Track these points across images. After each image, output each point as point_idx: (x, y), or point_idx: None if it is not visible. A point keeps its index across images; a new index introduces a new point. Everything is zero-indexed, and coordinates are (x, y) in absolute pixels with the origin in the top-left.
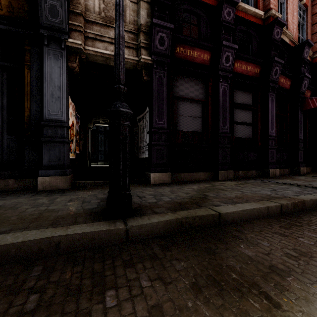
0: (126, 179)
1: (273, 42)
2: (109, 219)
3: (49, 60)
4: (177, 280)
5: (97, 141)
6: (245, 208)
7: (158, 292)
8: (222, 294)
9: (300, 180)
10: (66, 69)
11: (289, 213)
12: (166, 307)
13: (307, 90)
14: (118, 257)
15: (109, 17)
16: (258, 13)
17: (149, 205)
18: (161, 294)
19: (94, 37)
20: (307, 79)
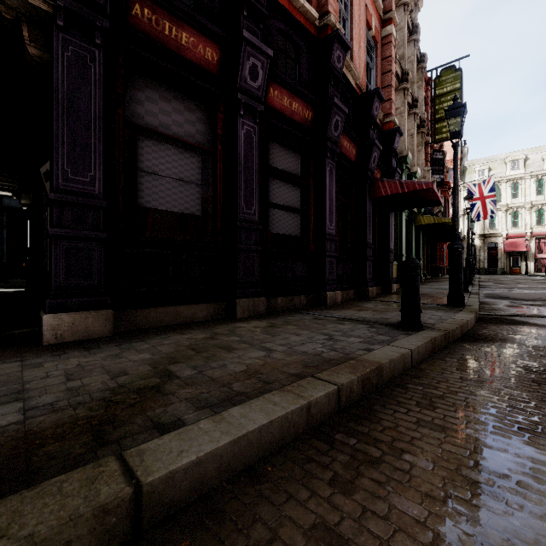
0: None
1: (332, 72)
2: None
3: None
4: None
5: None
6: (245, 430)
7: None
8: None
9: (370, 310)
10: None
11: (354, 403)
12: None
13: (377, 169)
14: None
15: None
16: (309, 12)
17: None
18: None
19: None
20: (378, 150)
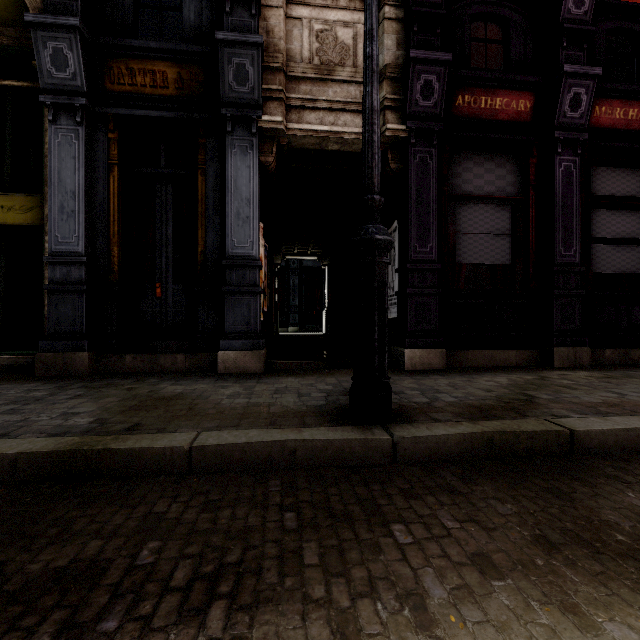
0: (383, 356)
1: None
2: (357, 424)
3: (233, 156)
4: (505, 527)
5: (287, 289)
6: (633, 426)
7: (477, 539)
8: (599, 558)
9: None
10: (258, 168)
11: None
12: (498, 558)
13: None
14: (389, 483)
15: (326, 63)
16: None
17: (419, 407)
18: (483, 541)
19: (301, 105)
20: None
